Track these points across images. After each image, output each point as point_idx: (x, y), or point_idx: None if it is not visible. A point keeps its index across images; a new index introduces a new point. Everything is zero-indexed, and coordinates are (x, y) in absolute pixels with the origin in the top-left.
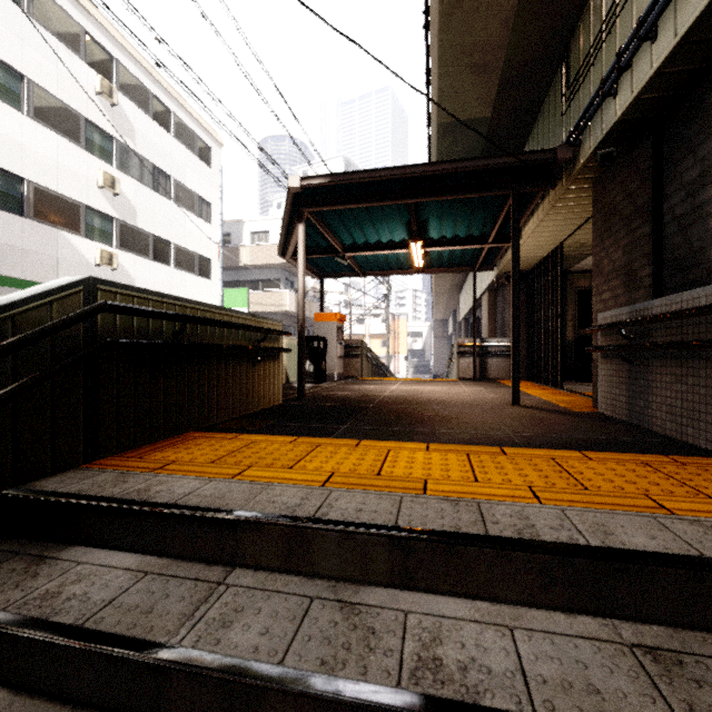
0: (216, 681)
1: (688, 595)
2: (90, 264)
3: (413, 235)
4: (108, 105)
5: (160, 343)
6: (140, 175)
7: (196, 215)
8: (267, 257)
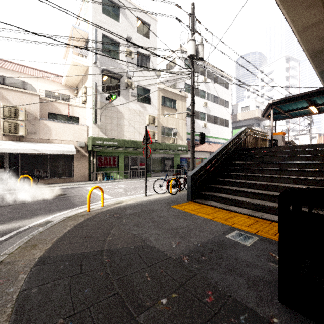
0: (272, 152)
1: (321, 146)
2: (201, 127)
3: (309, 105)
4: (204, 83)
5: (252, 135)
6: (211, 99)
7: (224, 107)
8: (248, 116)
